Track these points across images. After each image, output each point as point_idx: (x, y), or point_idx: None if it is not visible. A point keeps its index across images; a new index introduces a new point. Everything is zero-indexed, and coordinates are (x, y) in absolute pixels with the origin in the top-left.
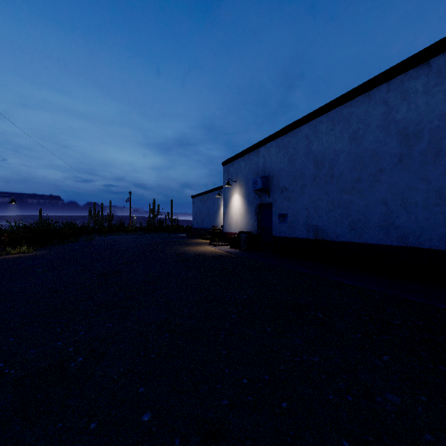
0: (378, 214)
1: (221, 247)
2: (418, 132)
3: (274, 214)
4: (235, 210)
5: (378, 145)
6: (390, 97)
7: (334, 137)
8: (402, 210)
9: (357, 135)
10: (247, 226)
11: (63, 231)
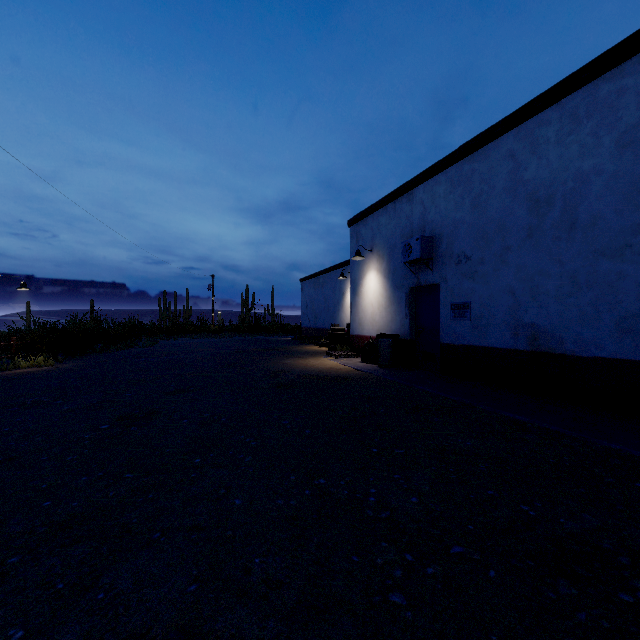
0: None
1: (346, 360)
2: None
3: (443, 303)
4: (371, 298)
5: None
6: None
7: (578, 147)
8: None
9: (637, 134)
10: (390, 326)
11: (112, 332)
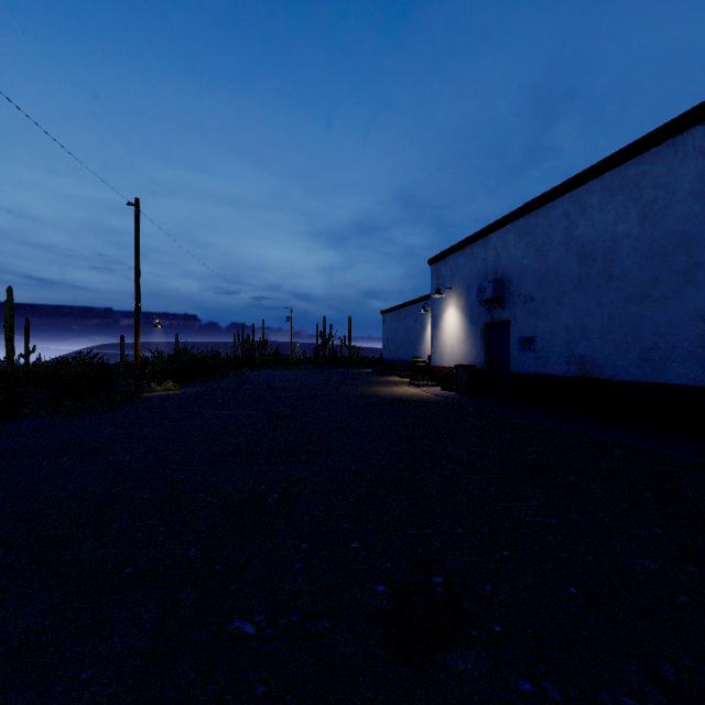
0: (690, 337)
1: (427, 389)
2: None
3: (513, 337)
4: (450, 332)
5: (690, 225)
6: None
7: (614, 214)
8: None
9: (653, 209)
10: (468, 357)
11: (208, 363)
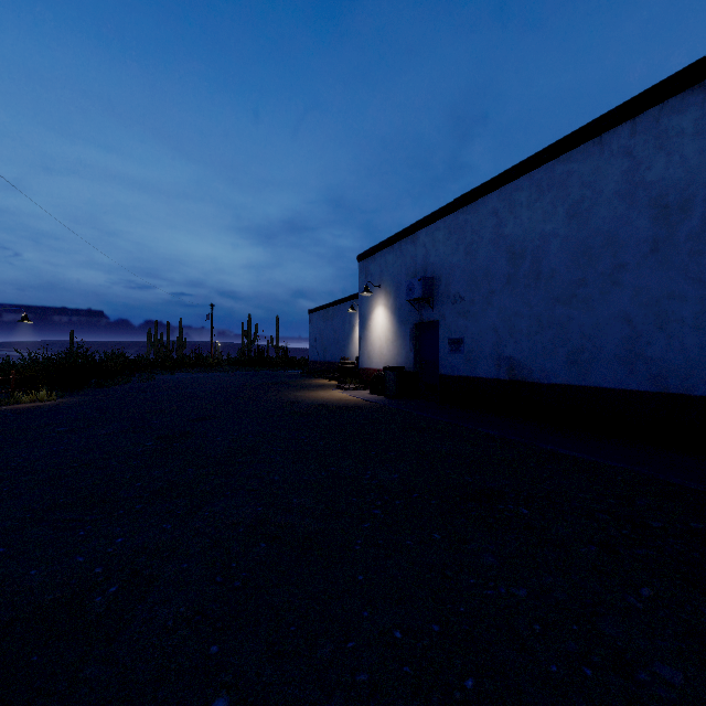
0: (615, 340)
1: (355, 392)
2: (685, 202)
3: (442, 339)
4: (379, 332)
5: (615, 225)
6: (637, 145)
7: (542, 212)
8: (657, 333)
9: (580, 208)
10: (397, 359)
11: (105, 366)
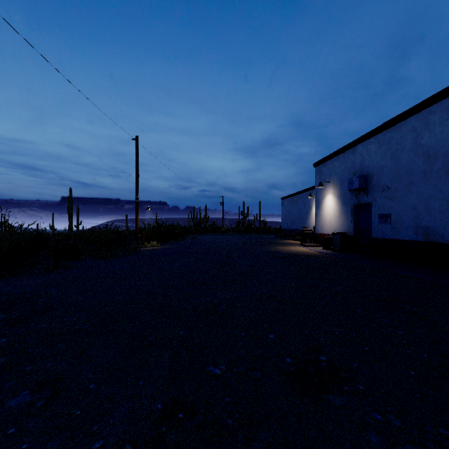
0: None
1: (313, 248)
2: None
3: (374, 214)
4: (328, 210)
5: None
6: None
7: None
8: None
9: None
10: (341, 227)
11: (175, 231)
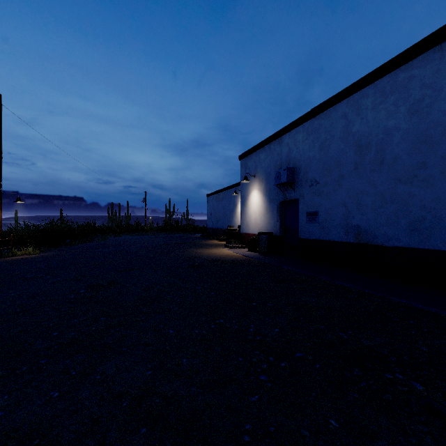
0: None
1: (238, 250)
2: None
3: (301, 212)
4: (254, 208)
5: None
6: None
7: (385, 112)
8: None
9: (420, 105)
10: (267, 227)
11: (77, 231)
